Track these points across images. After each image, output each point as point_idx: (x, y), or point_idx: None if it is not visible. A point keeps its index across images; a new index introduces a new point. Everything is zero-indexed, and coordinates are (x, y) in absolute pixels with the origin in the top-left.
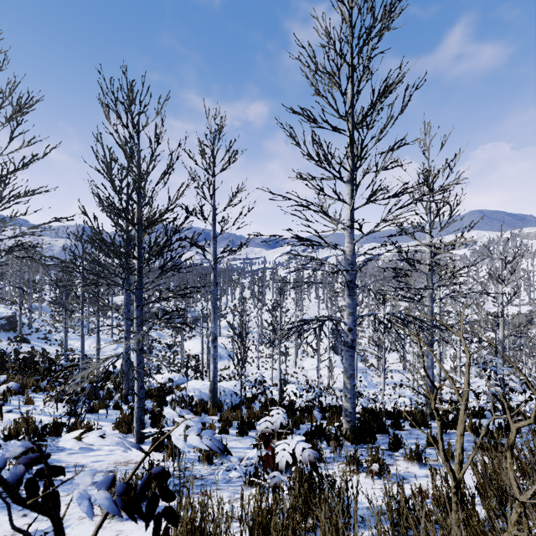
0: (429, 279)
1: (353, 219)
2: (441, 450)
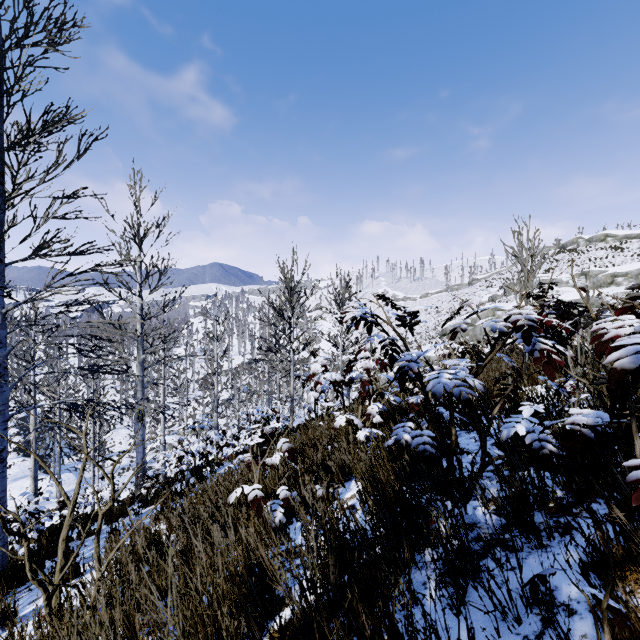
0: (140, 345)
1: (2, 278)
2: (29, 570)
